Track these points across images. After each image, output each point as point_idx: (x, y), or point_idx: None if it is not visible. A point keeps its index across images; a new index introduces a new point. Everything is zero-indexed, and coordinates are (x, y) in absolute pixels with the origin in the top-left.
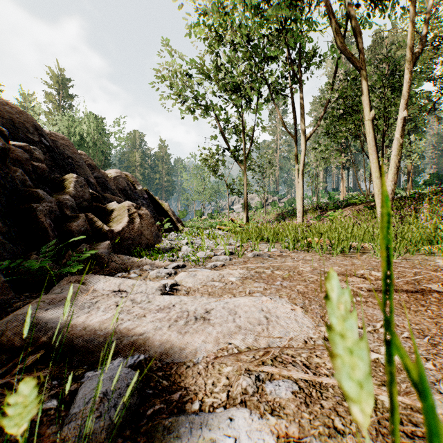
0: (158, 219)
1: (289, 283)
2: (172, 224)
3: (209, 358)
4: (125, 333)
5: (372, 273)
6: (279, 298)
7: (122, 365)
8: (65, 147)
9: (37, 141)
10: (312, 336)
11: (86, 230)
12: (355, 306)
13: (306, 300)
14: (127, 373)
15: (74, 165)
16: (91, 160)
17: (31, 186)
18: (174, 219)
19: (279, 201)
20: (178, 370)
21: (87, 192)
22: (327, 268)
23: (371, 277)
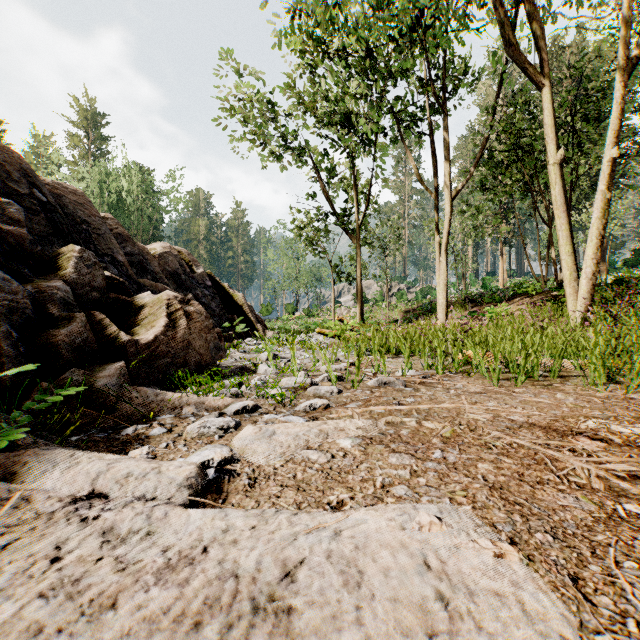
0: (227, 318)
1: (460, 455)
2: (248, 326)
3: None
4: None
5: (611, 427)
6: (453, 506)
7: None
8: (77, 205)
9: (25, 194)
10: None
11: (87, 342)
12: (639, 537)
13: (517, 515)
14: None
15: (91, 234)
16: (122, 227)
17: None
18: (252, 318)
19: (408, 291)
20: None
21: (99, 275)
22: (518, 415)
23: (613, 437)
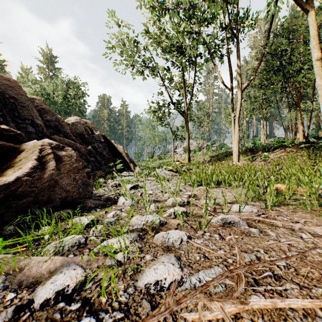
0: (112, 160)
1: None
2: (125, 164)
3: None
4: None
5: None
6: None
7: None
8: (9, 87)
9: None
10: None
11: None
12: None
13: None
14: None
15: (17, 106)
16: (46, 105)
17: None
18: (127, 160)
19: (212, 146)
20: None
21: None
22: None
23: None
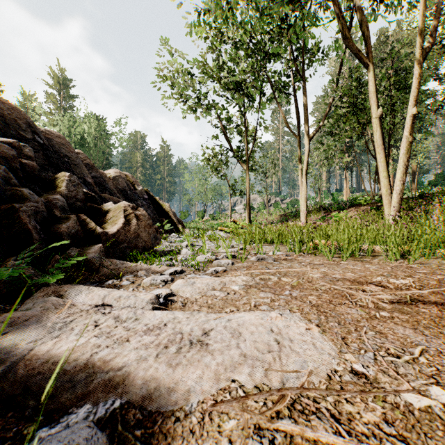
0: (158, 220)
1: (299, 293)
2: (172, 225)
3: (206, 405)
4: (99, 368)
5: (390, 280)
6: (290, 313)
7: (86, 421)
8: (61, 145)
9: (29, 138)
10: (336, 367)
11: (77, 233)
12: (381, 323)
13: (322, 316)
14: (89, 438)
15: (70, 164)
16: (89, 159)
17: (17, 185)
18: (175, 220)
19: (281, 202)
20: (164, 426)
21: (81, 191)
22: (338, 275)
23: (390, 285)
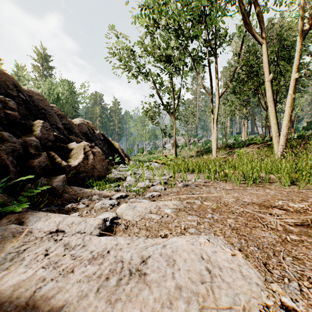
0: (111, 155)
1: (219, 216)
2: (121, 158)
3: None
4: (39, 308)
5: (289, 204)
6: (215, 236)
7: None
8: (39, 101)
9: (15, 95)
10: (266, 301)
11: (47, 166)
12: (294, 248)
13: (242, 240)
14: None
15: (46, 115)
16: (61, 111)
17: (0, 129)
18: (123, 155)
19: (198, 142)
20: None
21: (52, 134)
22: (247, 199)
23: (290, 208)
